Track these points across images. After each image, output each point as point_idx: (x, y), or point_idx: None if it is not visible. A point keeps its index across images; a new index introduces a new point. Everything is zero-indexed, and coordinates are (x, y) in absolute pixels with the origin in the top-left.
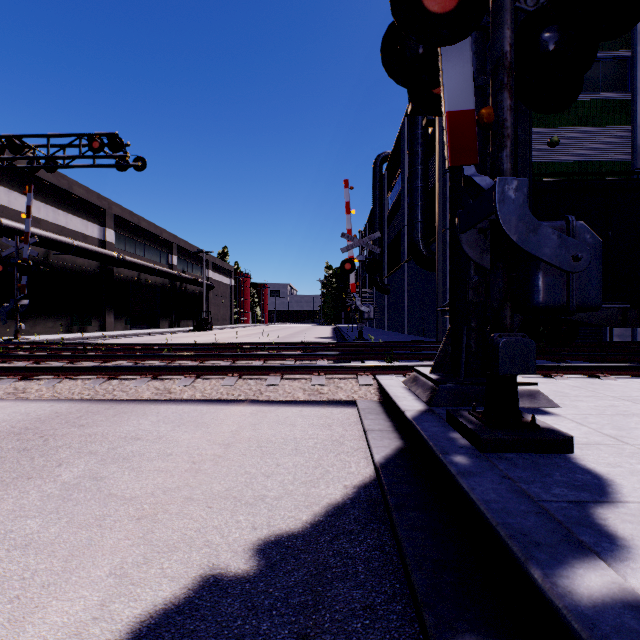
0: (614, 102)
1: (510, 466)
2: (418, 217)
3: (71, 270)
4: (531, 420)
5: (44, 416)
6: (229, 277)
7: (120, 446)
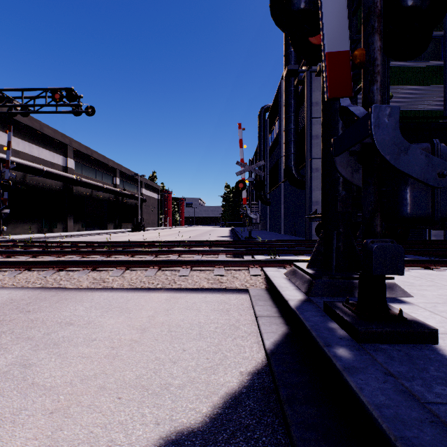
0: (431, 68)
1: (387, 359)
2: (291, 150)
3: (42, 188)
4: (399, 313)
5: (0, 302)
6: (157, 193)
7: (54, 331)
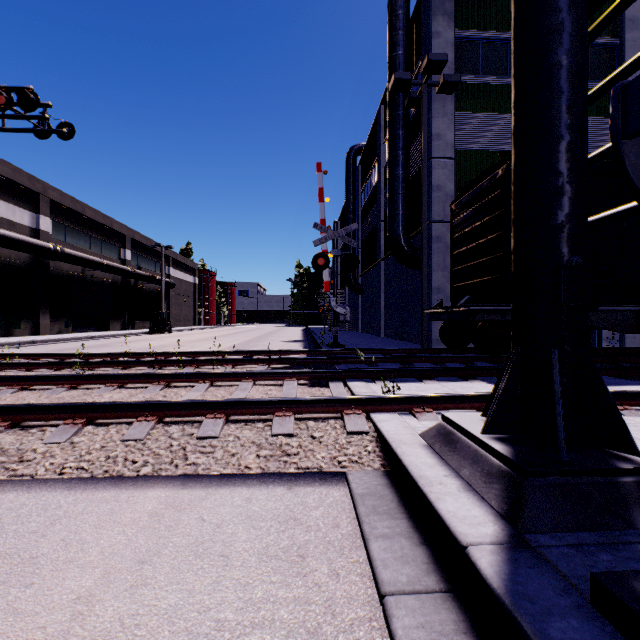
0: None
1: None
2: (399, 208)
3: None
4: None
5: None
6: (193, 275)
7: None
